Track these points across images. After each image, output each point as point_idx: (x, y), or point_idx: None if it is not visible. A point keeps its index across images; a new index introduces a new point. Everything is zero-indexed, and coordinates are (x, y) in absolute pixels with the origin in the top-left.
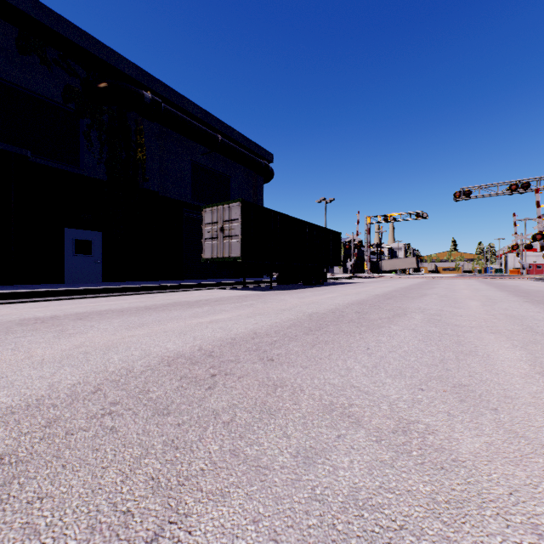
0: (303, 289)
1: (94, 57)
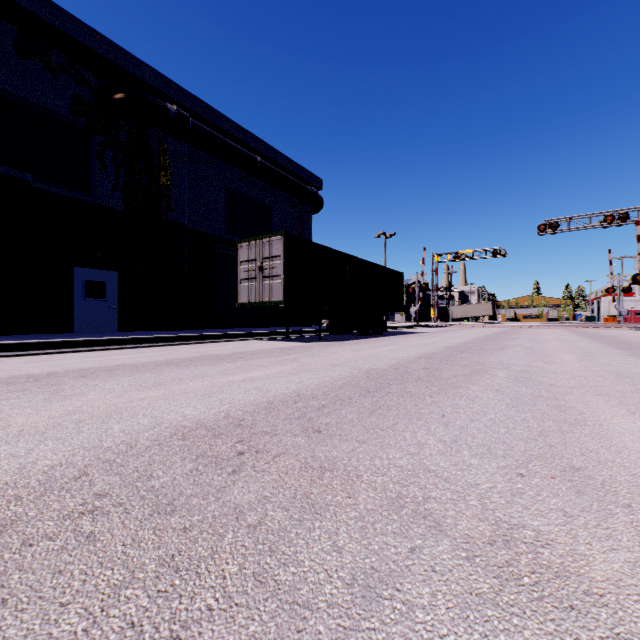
0: (359, 340)
1: (109, 62)
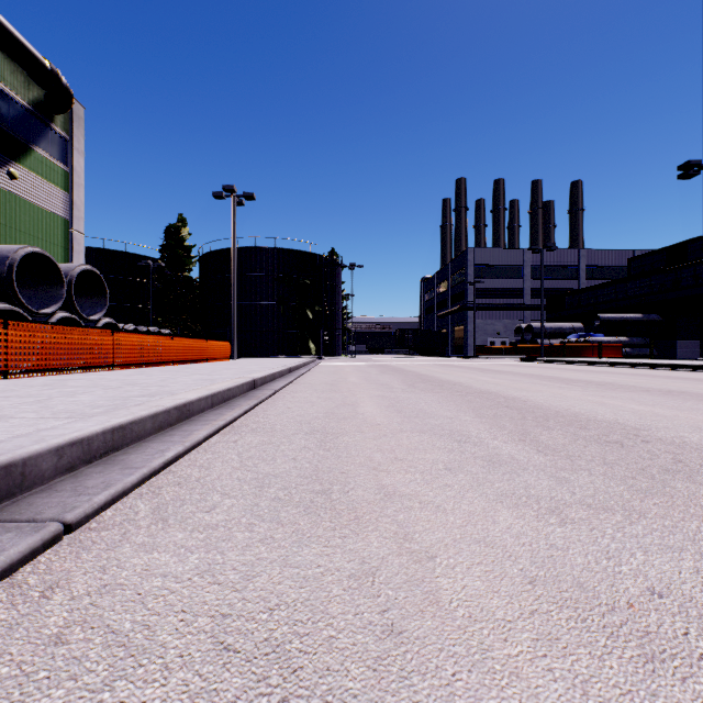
0: None
1: None
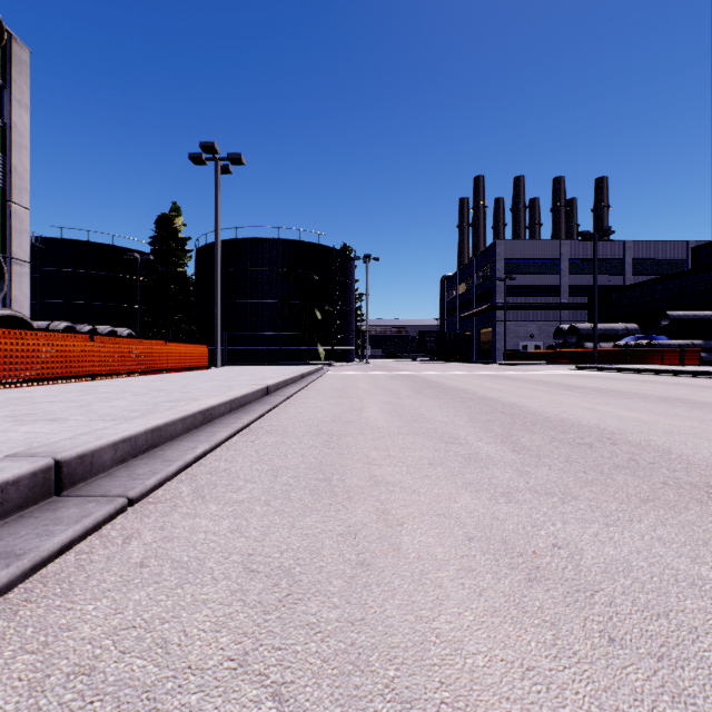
0: None
1: None
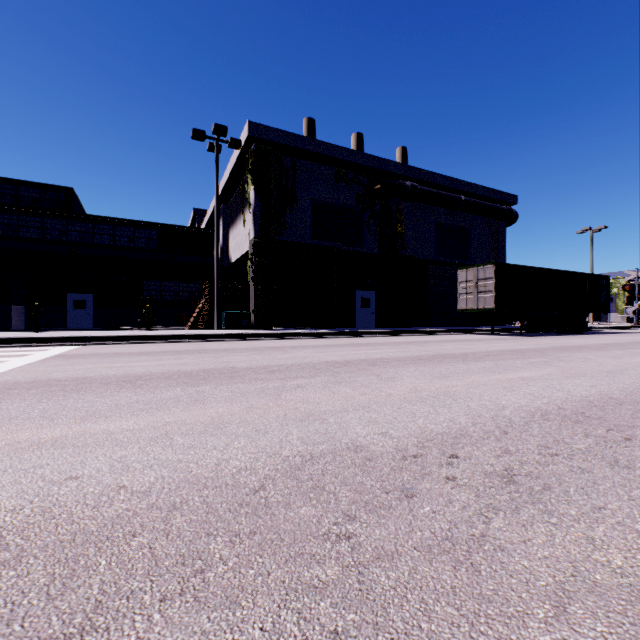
0: (556, 336)
1: (375, 169)
